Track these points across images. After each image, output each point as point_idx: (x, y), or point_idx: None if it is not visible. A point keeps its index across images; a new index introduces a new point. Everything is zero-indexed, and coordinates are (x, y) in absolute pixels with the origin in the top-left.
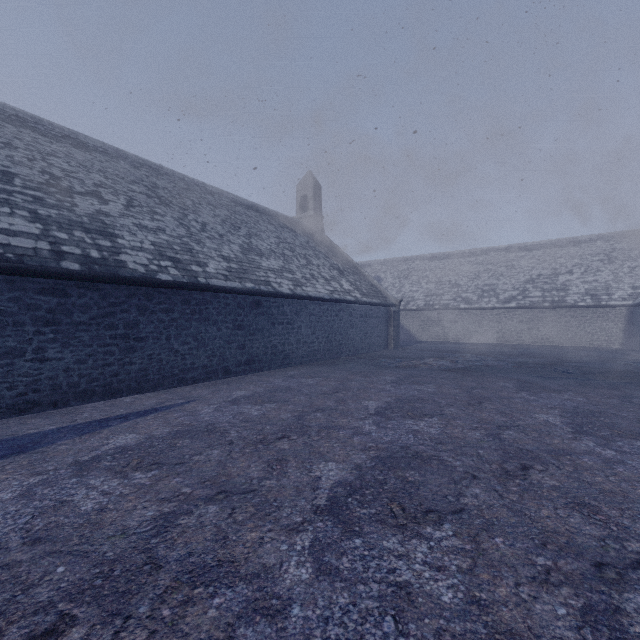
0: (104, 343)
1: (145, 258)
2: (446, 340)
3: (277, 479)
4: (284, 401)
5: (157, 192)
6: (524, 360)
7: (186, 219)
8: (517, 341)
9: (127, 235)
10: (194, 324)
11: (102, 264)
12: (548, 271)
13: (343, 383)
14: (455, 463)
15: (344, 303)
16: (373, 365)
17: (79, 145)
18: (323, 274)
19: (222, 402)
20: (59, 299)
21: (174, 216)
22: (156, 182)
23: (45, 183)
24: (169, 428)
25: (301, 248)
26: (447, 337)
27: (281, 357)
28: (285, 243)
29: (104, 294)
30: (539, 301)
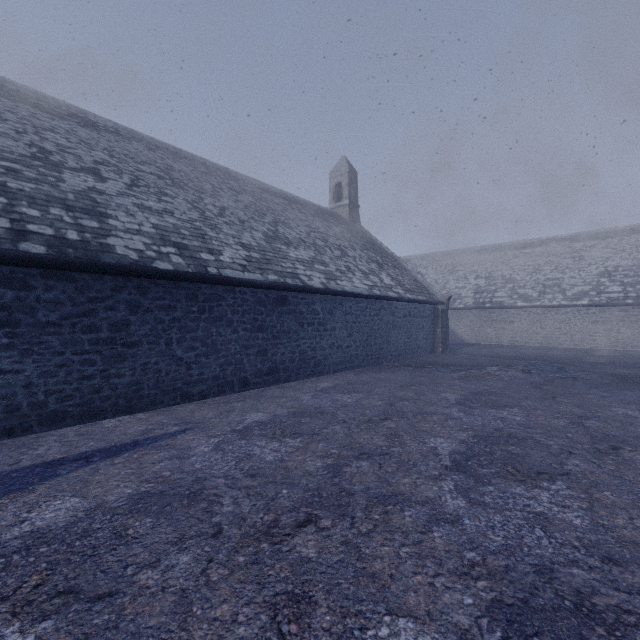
0: (81, 350)
1: (141, 242)
2: (500, 343)
3: None
4: (312, 434)
5: (171, 174)
6: (620, 371)
7: (201, 202)
8: (590, 345)
9: (122, 216)
10: (202, 325)
11: (79, 248)
12: (629, 262)
13: (391, 403)
14: None
15: (385, 300)
16: (424, 375)
17: (87, 124)
18: (360, 267)
19: (228, 432)
20: (17, 292)
21: (187, 199)
22: (172, 164)
23: (29, 156)
24: (135, 486)
25: (335, 238)
26: (501, 339)
27: (311, 364)
28: (317, 232)
29: (81, 286)
30: (619, 297)
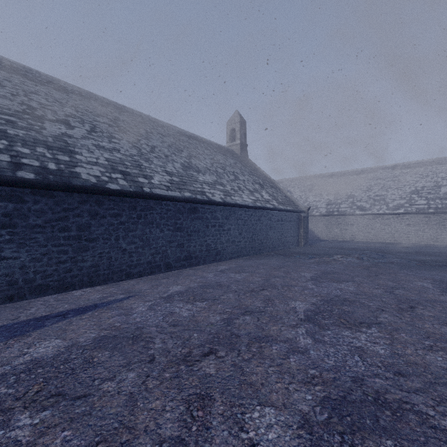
0: (58, 243)
1: (98, 171)
2: (344, 239)
3: (195, 445)
4: (214, 299)
5: (117, 123)
6: (422, 258)
7: (139, 143)
8: (405, 240)
9: (85, 152)
10: (140, 227)
11: (57, 174)
12: (431, 183)
13: (267, 279)
14: (444, 423)
15: (265, 210)
16: (290, 261)
17: (59, 88)
18: (248, 187)
19: (157, 298)
20: (15, 204)
21: (129, 140)
22: (118, 116)
23: (21, 111)
24: (97, 332)
25: (230, 167)
26: (344, 237)
27: (214, 254)
28: (218, 163)
29: (58, 200)
30: (424, 208)
